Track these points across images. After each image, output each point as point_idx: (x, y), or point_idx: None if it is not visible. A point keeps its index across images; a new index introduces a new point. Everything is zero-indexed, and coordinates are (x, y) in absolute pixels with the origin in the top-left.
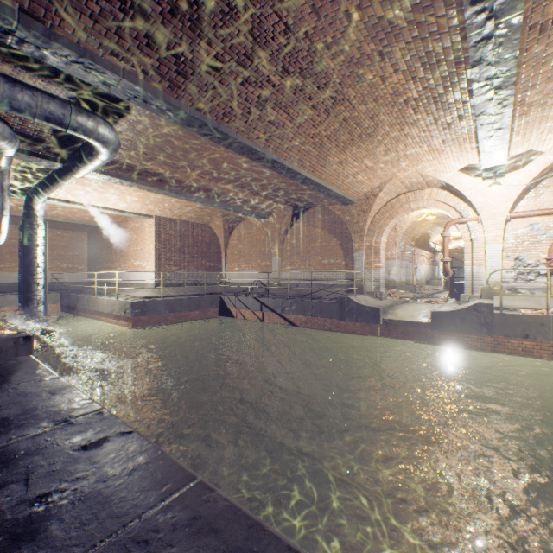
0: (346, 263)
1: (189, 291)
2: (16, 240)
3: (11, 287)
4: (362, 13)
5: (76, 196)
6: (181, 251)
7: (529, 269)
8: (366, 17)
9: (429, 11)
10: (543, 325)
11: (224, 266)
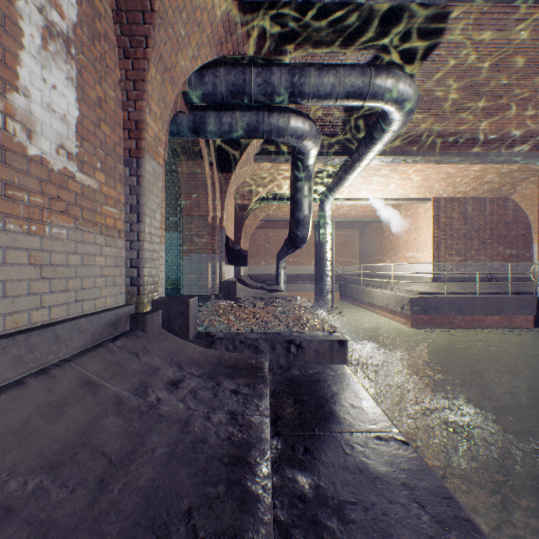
0: None
1: (479, 288)
2: (310, 241)
3: (307, 277)
4: None
5: (355, 192)
6: (466, 236)
7: None
8: None
9: None
10: None
11: (535, 254)
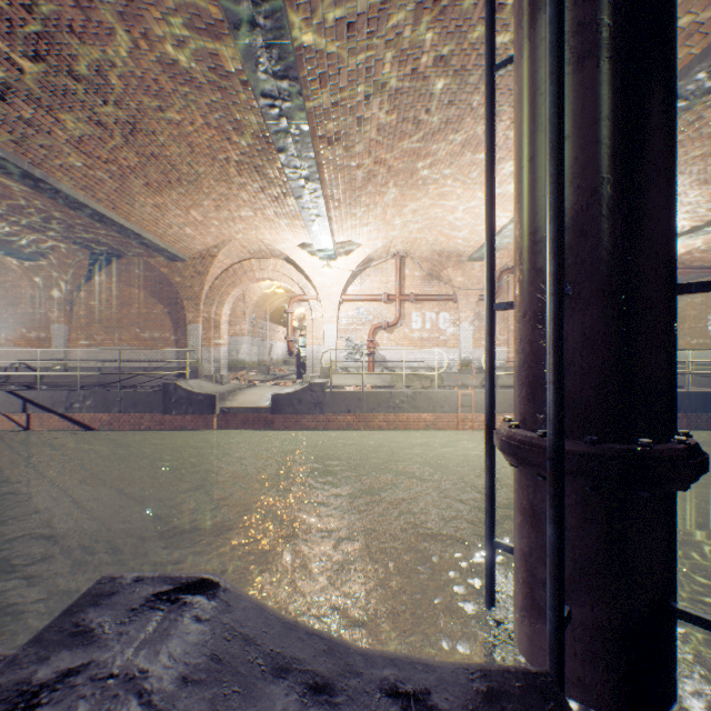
0: (178, 338)
1: None
2: None
3: None
4: (152, 44)
5: None
6: None
7: (351, 349)
8: (158, 52)
9: (228, 81)
10: (360, 400)
11: None
